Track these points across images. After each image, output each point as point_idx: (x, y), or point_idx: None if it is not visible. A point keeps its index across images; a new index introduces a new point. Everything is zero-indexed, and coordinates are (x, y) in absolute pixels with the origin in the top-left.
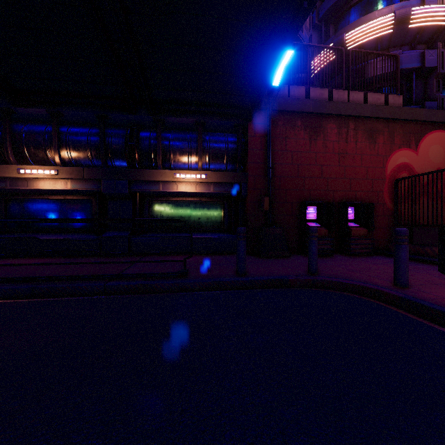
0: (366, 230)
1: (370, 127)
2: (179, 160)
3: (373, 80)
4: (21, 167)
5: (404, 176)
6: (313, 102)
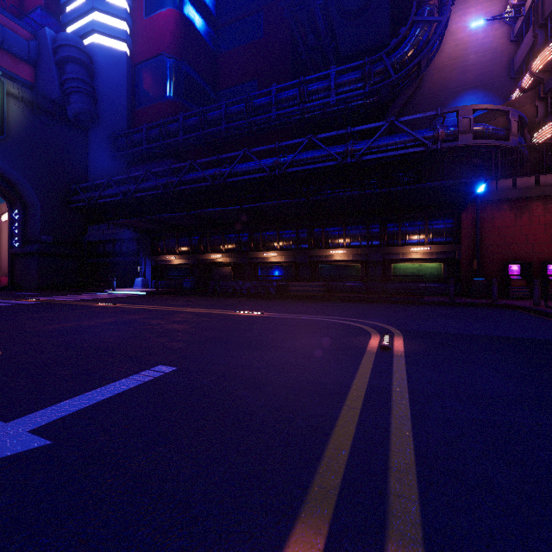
0: None
1: None
2: (412, 239)
3: None
4: (330, 250)
5: None
6: (518, 190)
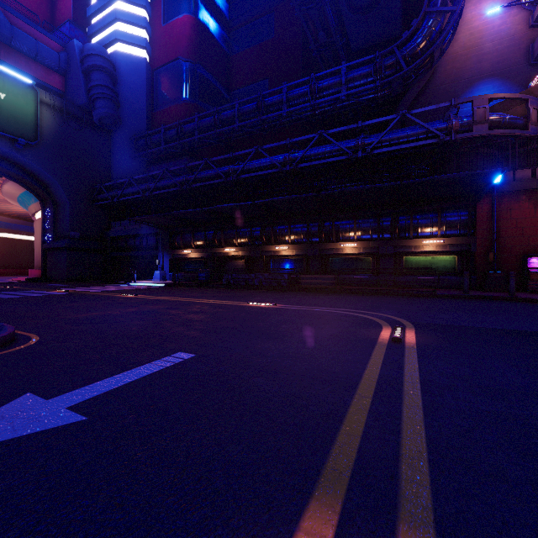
0: None
1: None
2: (424, 231)
3: None
4: (341, 243)
5: None
6: (537, 181)
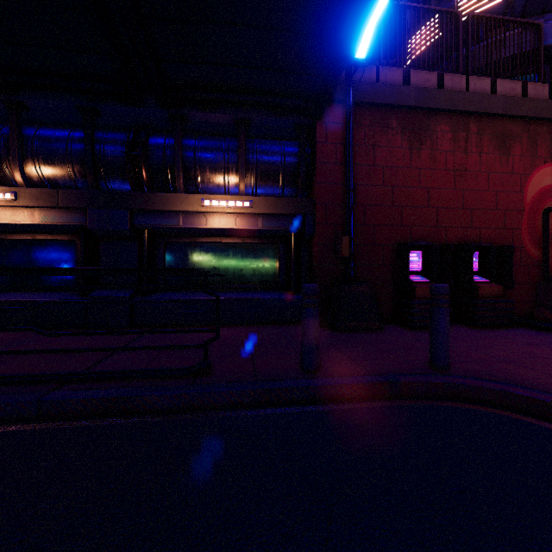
0: (500, 287)
1: (501, 131)
2: (210, 180)
3: (504, 60)
4: None
5: (551, 206)
6: (416, 91)
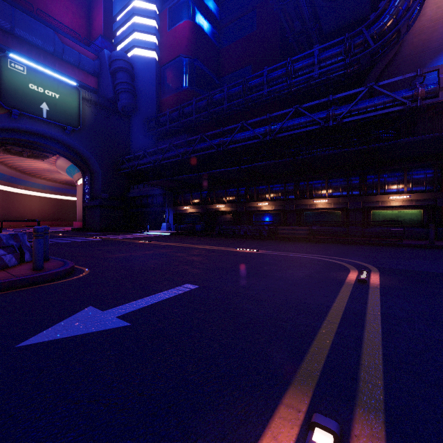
0: None
1: None
2: (391, 188)
3: None
4: (314, 200)
5: None
6: None
